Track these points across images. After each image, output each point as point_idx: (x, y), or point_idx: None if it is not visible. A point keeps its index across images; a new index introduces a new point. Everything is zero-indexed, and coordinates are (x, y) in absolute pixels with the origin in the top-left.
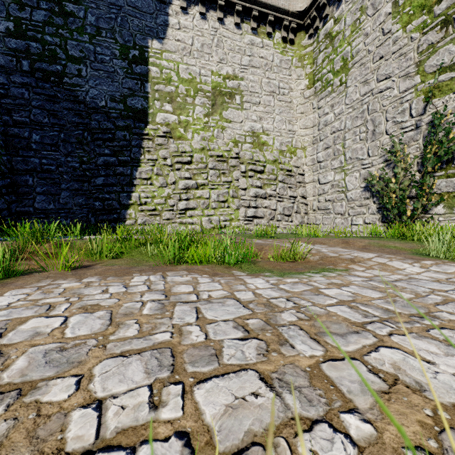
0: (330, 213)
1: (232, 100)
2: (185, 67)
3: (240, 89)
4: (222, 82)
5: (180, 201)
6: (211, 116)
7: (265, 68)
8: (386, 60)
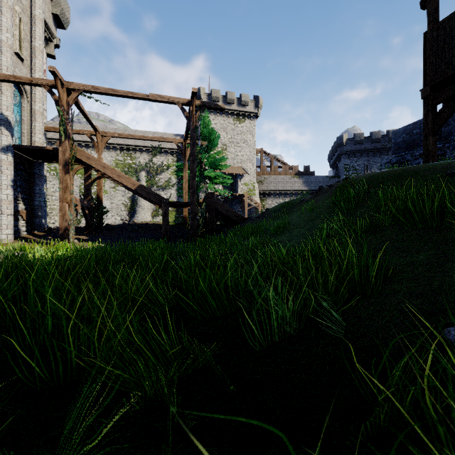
0: None
1: None
2: None
3: None
4: None
5: None
6: None
7: None
8: None
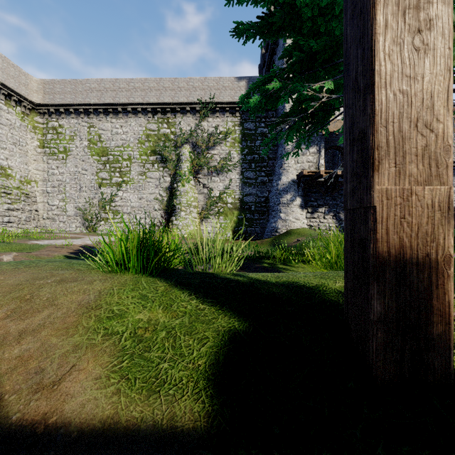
0: (57, 221)
1: None
2: None
3: None
4: None
5: None
6: None
7: (10, 127)
8: (86, 163)
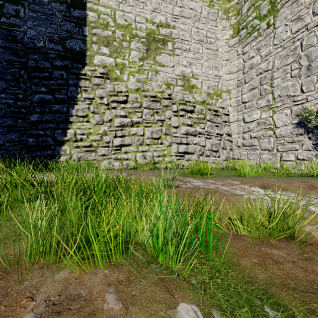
0: (256, 149)
1: (165, 46)
2: (122, 13)
3: (172, 36)
4: (156, 30)
5: (116, 138)
6: (145, 60)
7: (194, 19)
8: None
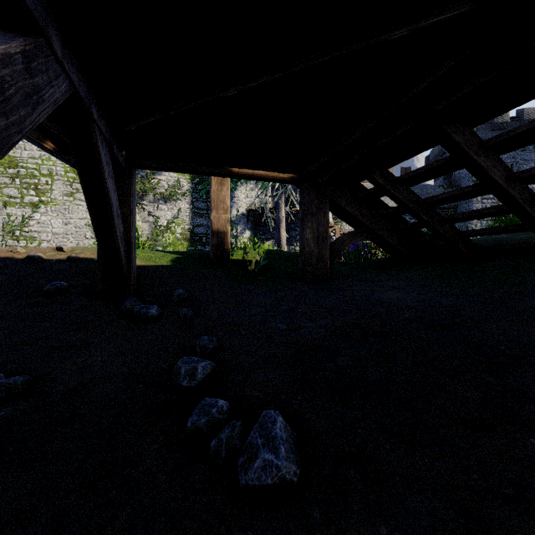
0: None
1: None
2: None
3: None
4: None
5: None
6: None
7: None
8: None
